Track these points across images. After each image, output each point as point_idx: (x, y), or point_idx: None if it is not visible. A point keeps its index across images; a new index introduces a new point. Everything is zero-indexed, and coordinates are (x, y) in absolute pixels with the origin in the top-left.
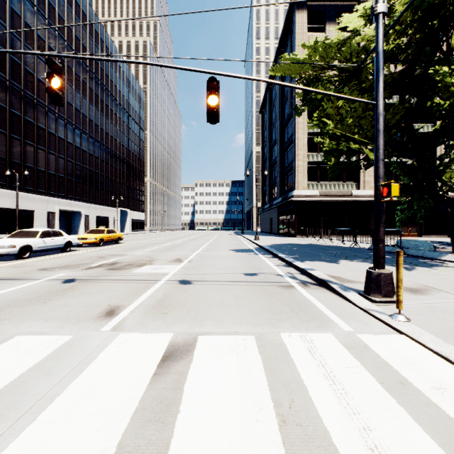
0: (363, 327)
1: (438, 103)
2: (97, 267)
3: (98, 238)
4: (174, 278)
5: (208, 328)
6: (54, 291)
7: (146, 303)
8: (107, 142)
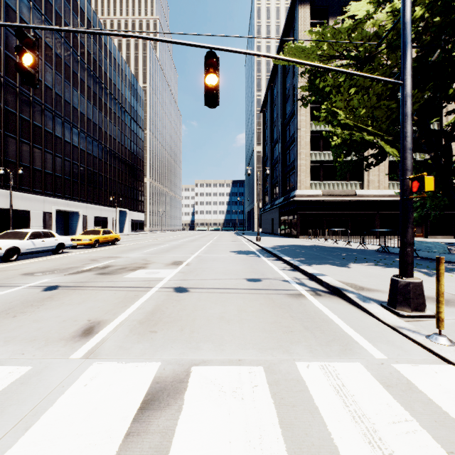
0: (397, 352)
1: None
2: (86, 272)
3: (94, 239)
4: (169, 284)
5: (205, 353)
6: (31, 301)
7: (133, 317)
8: (106, 141)
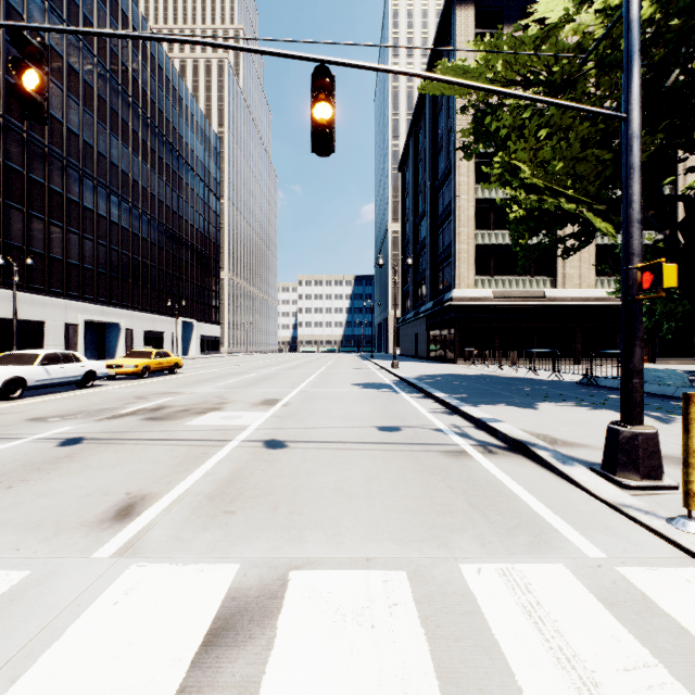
0: (623, 547)
1: None
2: (128, 416)
3: (142, 366)
4: (257, 436)
5: (312, 549)
6: (38, 462)
7: (198, 488)
8: (161, 215)
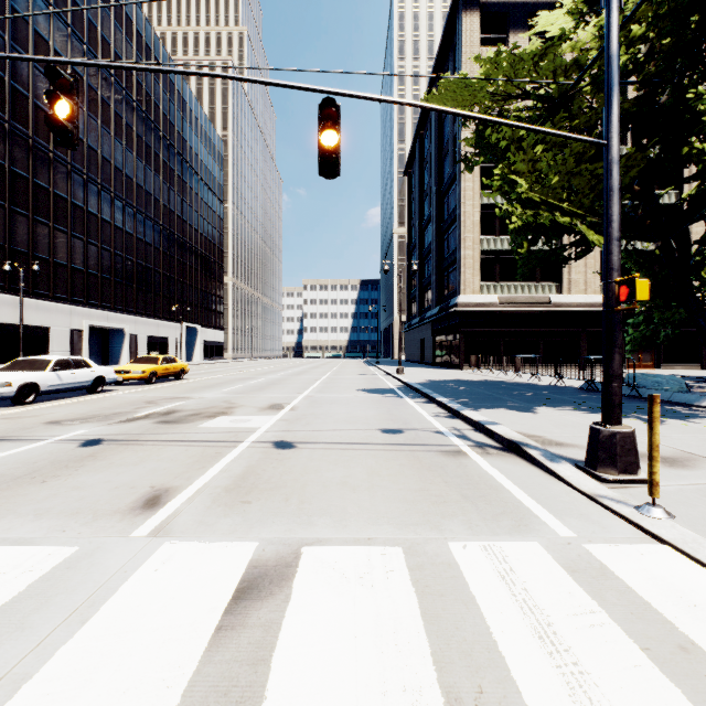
0: (592, 529)
1: (700, 149)
2: (142, 419)
3: (149, 371)
4: (267, 438)
5: (321, 530)
6: (64, 460)
7: (216, 483)
8: (165, 220)
